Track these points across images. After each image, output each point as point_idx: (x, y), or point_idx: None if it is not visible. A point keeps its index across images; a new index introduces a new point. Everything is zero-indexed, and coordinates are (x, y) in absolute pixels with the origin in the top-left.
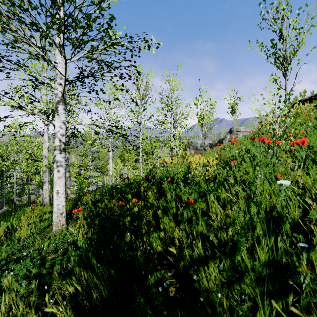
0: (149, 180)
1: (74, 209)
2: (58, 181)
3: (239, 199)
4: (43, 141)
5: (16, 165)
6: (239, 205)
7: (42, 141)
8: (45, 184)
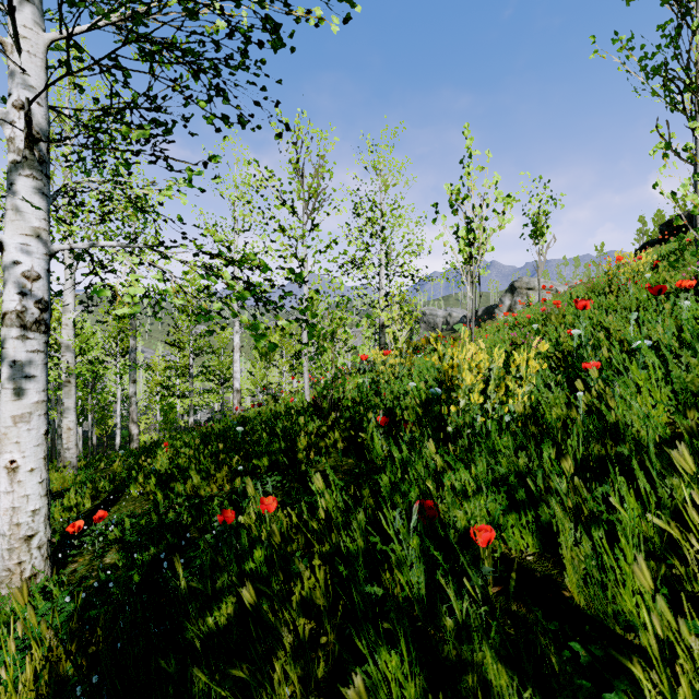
0: (323, 413)
1: (121, 489)
2: (16, 429)
3: None
4: (63, 309)
5: None
6: None
7: (60, 309)
8: (68, 414)
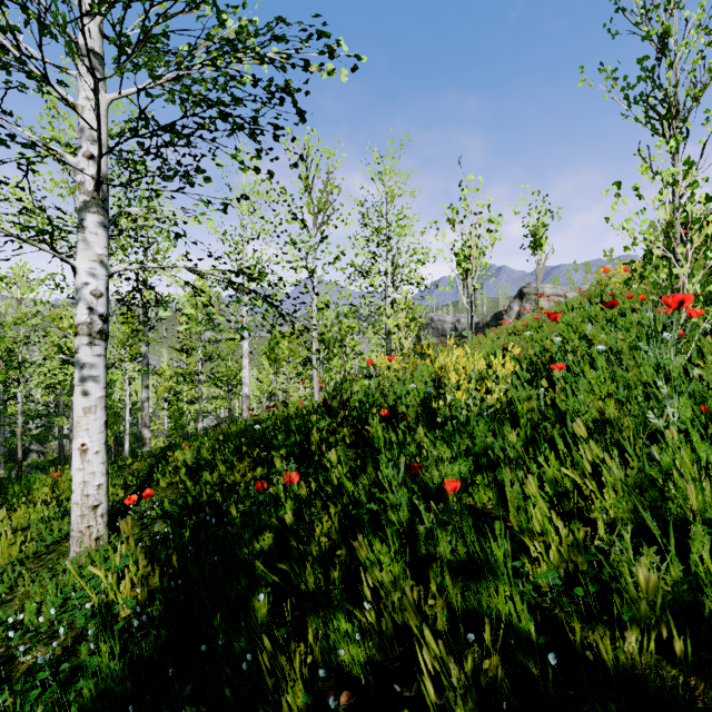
0: (333, 412)
1: (148, 482)
2: (85, 418)
3: (609, 487)
4: None
5: (15, 373)
6: (605, 501)
7: None
8: None
